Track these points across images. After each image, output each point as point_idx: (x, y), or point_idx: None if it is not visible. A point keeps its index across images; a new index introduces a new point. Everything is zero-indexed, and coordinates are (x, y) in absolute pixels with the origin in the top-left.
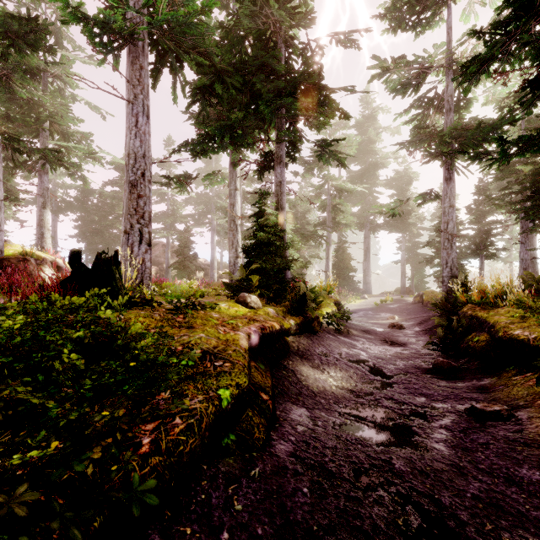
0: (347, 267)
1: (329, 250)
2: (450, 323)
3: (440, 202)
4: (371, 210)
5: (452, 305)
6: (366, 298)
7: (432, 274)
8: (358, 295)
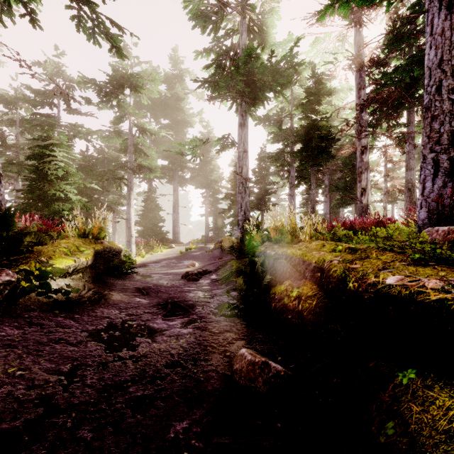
0: (155, 217)
1: (131, 195)
2: (252, 268)
3: (235, 167)
4: (179, 163)
5: (247, 247)
6: (173, 247)
7: (229, 223)
8: (166, 245)
